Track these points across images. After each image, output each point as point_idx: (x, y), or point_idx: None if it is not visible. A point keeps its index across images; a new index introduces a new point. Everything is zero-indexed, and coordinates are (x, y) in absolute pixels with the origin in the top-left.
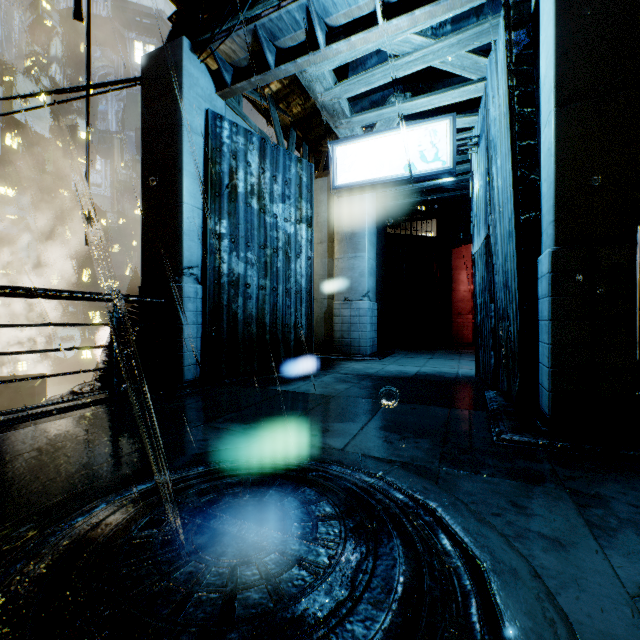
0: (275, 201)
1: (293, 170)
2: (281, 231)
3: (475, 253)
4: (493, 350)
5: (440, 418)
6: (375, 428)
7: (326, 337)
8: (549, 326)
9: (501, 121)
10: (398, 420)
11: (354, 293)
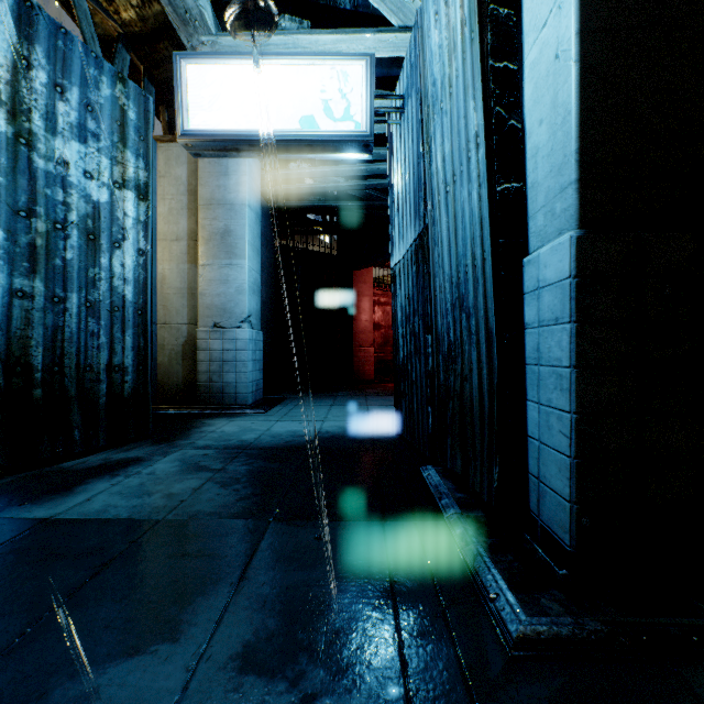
0: (61, 133)
1: (106, 90)
2: (76, 193)
3: (396, 265)
4: (431, 404)
5: (375, 565)
6: (228, 664)
7: (186, 381)
8: (572, 378)
9: (454, 41)
10: (290, 598)
11: (229, 317)
